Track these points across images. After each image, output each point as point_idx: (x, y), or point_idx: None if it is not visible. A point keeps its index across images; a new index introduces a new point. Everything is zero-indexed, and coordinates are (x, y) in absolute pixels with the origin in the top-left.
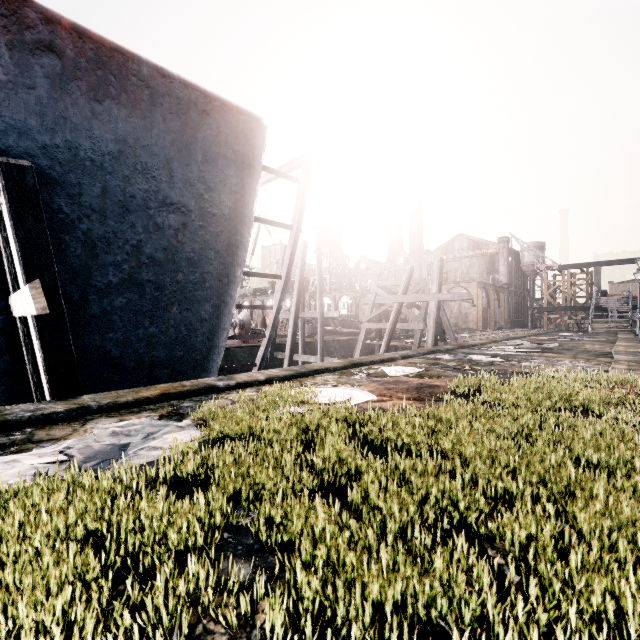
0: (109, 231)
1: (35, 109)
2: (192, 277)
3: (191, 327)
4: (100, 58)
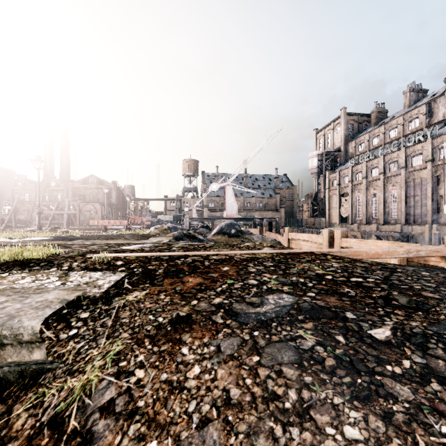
0: None
1: None
2: None
3: None
4: None
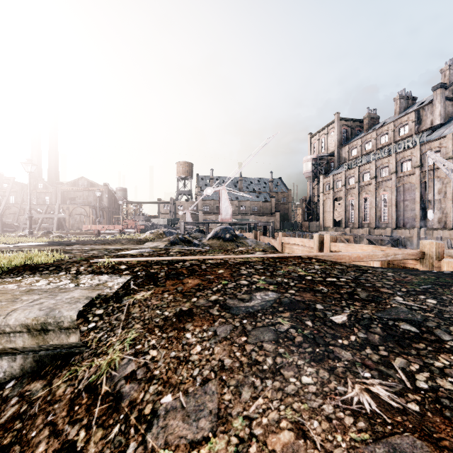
0: None
1: None
2: None
3: None
4: None
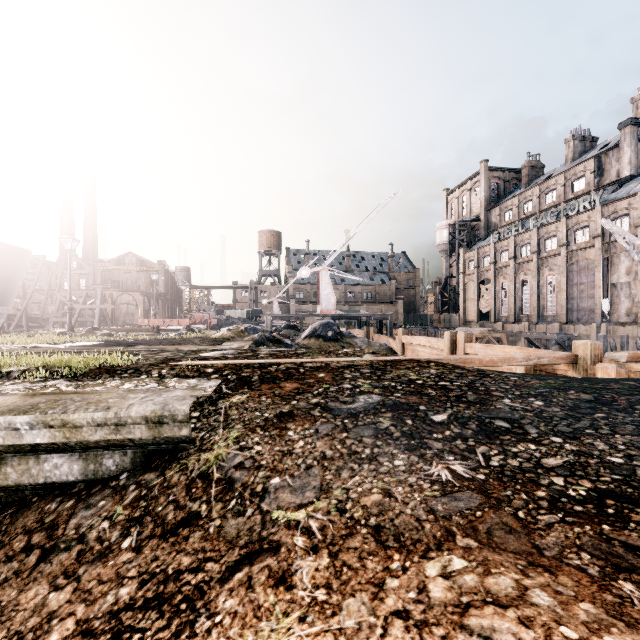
0: None
1: None
2: None
3: None
4: None
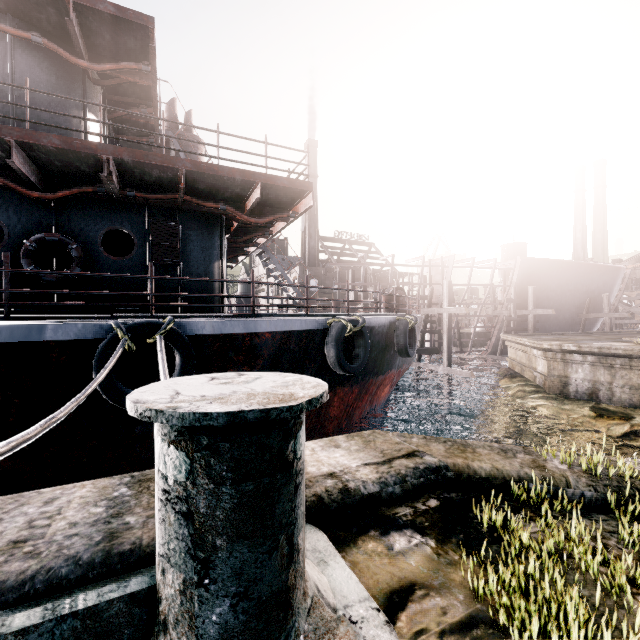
0: (595, 299)
1: (595, 281)
2: (602, 307)
3: (596, 320)
4: (604, 269)
